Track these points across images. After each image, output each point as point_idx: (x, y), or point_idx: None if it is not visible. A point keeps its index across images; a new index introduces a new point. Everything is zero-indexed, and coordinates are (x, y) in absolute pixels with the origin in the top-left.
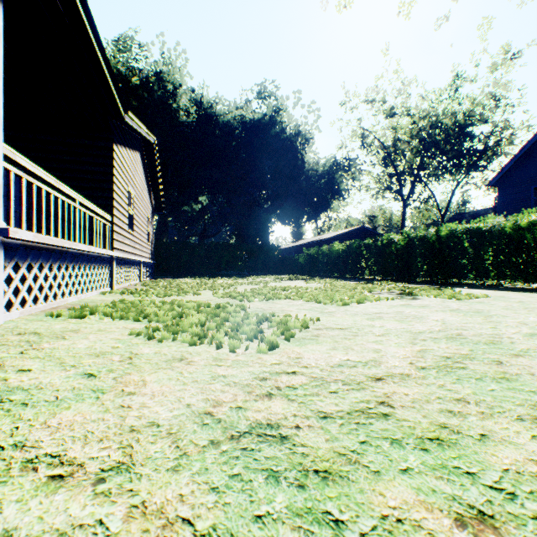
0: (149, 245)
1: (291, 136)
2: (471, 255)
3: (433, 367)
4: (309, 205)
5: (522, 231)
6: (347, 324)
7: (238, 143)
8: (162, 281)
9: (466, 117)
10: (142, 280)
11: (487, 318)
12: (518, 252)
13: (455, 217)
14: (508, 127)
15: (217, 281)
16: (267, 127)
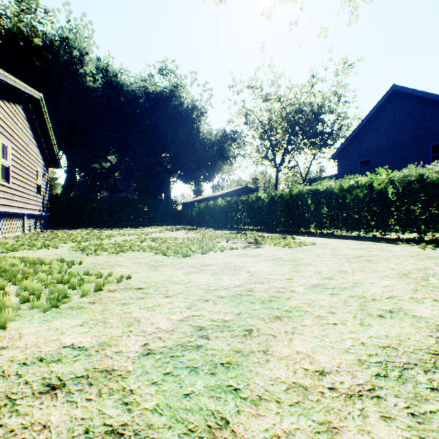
0: (40, 198)
1: (188, 109)
2: (313, 210)
3: (162, 351)
4: (204, 167)
5: (344, 192)
6: (156, 281)
7: (142, 110)
8: (47, 233)
9: (319, 107)
10: (26, 232)
11: (294, 267)
12: (343, 209)
13: (310, 181)
14: (346, 117)
15: (105, 232)
16: (167, 99)
